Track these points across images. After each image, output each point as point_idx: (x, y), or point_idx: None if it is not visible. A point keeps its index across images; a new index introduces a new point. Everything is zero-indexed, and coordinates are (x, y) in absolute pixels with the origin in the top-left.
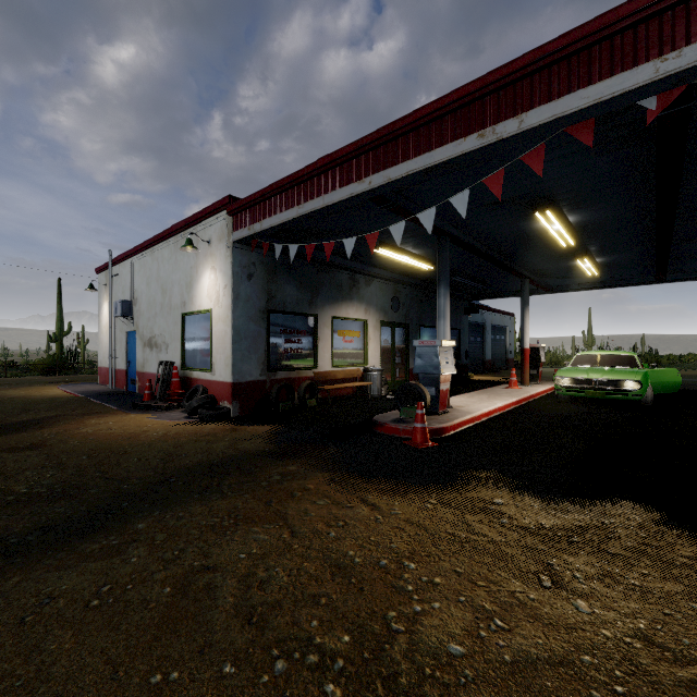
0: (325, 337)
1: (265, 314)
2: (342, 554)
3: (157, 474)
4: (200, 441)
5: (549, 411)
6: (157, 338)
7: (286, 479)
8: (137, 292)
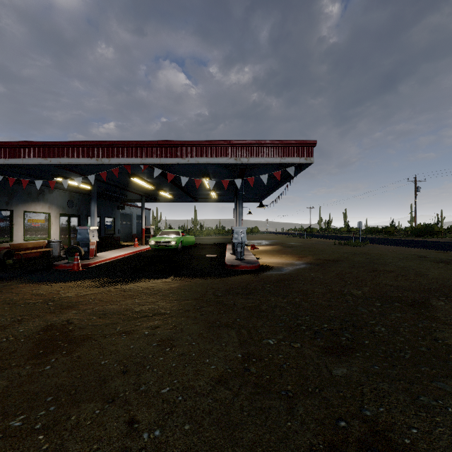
0: (18, 223)
1: None
2: (38, 293)
3: None
4: None
5: (144, 255)
6: None
7: (7, 286)
8: None
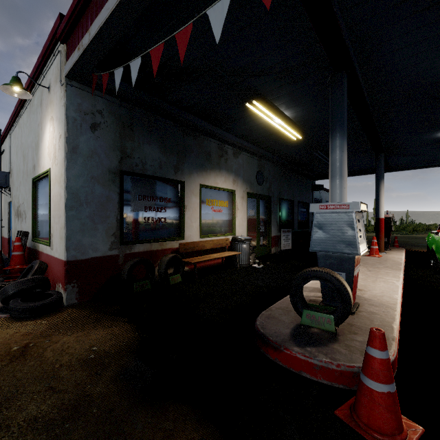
0: (192, 205)
1: (116, 175)
2: None
3: None
4: None
5: None
6: (20, 207)
7: None
8: (12, 163)
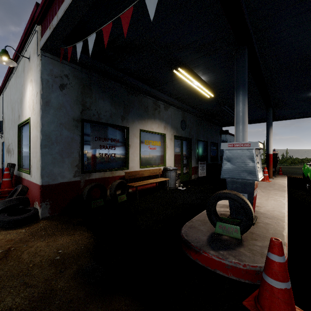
0: (134, 144)
1: (79, 122)
2: None
3: None
4: None
5: None
6: (10, 145)
7: None
8: (4, 114)
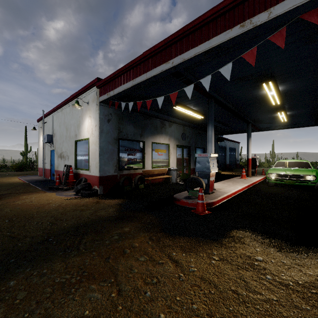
0: (148, 152)
1: (117, 140)
2: None
3: (44, 234)
4: (77, 210)
5: (265, 191)
6: (64, 153)
7: (122, 238)
8: (55, 130)
